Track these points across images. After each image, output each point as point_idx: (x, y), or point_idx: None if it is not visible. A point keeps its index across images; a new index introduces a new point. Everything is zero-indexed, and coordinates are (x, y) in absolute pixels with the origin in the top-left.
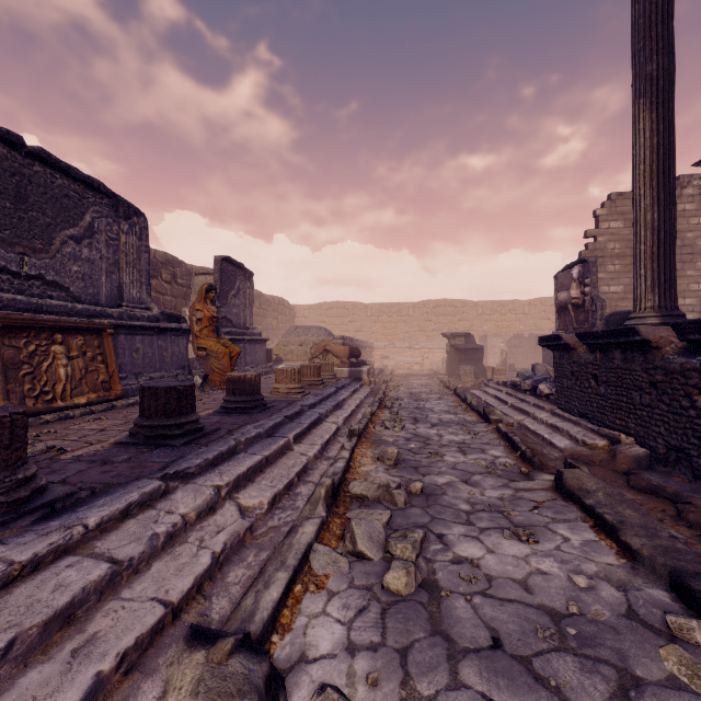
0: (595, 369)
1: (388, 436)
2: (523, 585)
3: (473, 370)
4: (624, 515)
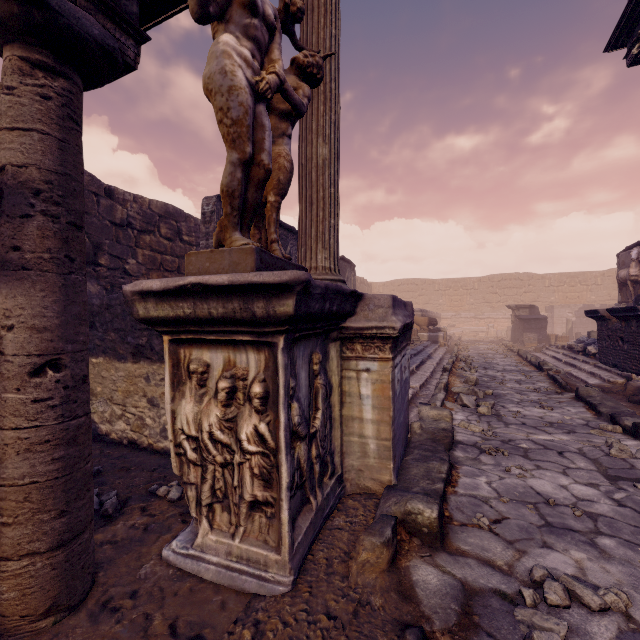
0: (621, 333)
1: (467, 374)
2: (540, 417)
3: (537, 337)
4: (605, 403)
